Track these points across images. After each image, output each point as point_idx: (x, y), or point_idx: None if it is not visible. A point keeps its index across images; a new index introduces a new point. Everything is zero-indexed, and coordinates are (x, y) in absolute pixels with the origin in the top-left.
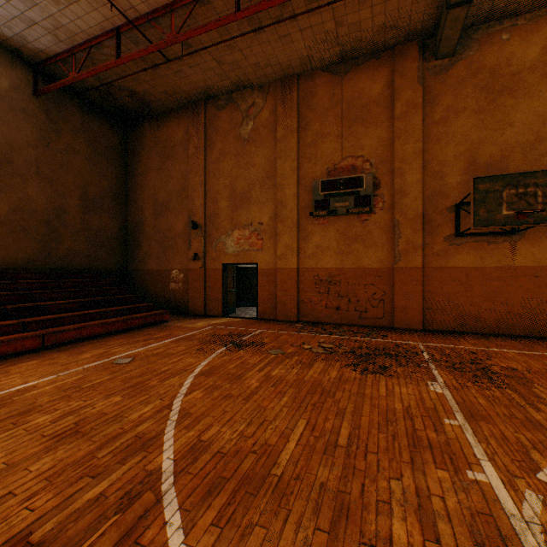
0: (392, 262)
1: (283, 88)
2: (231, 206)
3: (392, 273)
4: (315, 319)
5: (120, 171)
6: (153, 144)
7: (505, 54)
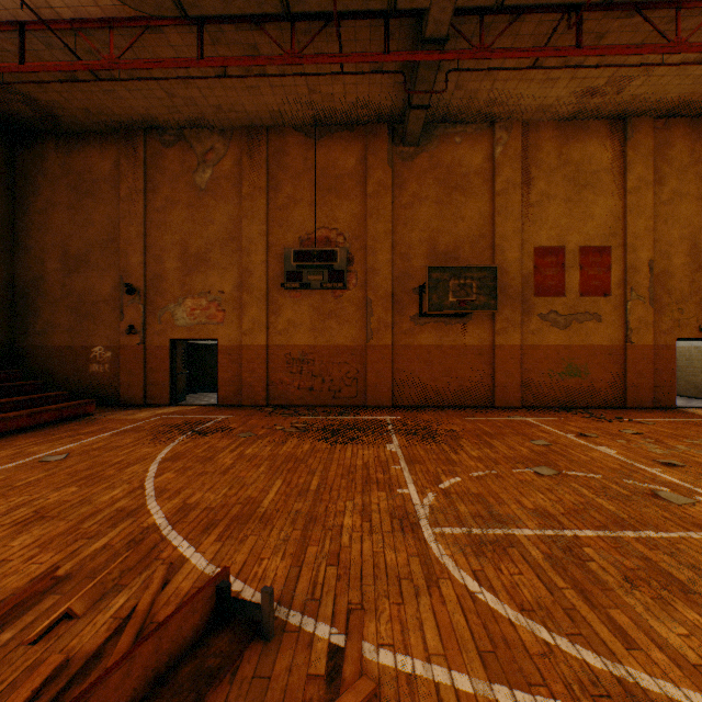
0: (365, 340)
1: (250, 138)
2: (182, 268)
3: (365, 351)
4: (287, 401)
5: (4, 203)
6: (61, 173)
7: (458, 155)
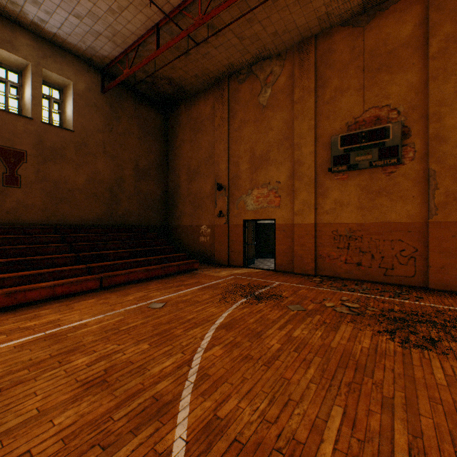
0: (426, 216)
1: (300, 51)
2: (250, 168)
3: (426, 228)
4: (334, 273)
5: (162, 146)
6: (186, 122)
7: None
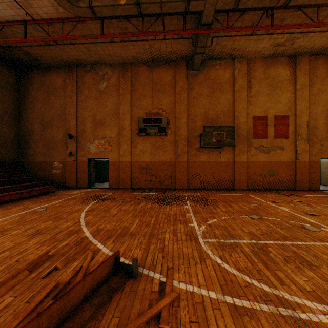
0: (175, 159)
1: (123, 68)
2: (93, 127)
3: (175, 163)
4: (140, 186)
5: (15, 98)
6: (40, 85)
7: (217, 74)
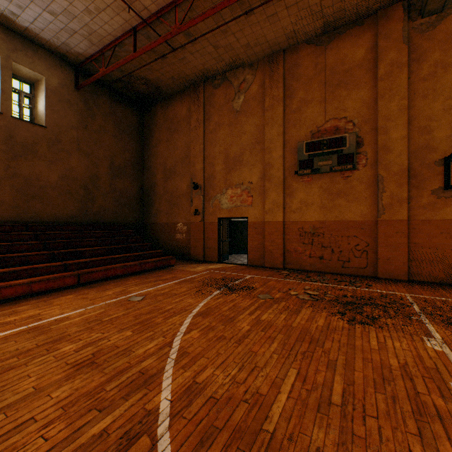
0: (375, 215)
1: (270, 63)
2: (225, 169)
3: (375, 225)
4: (300, 267)
5: (138, 144)
6: (163, 122)
7: None
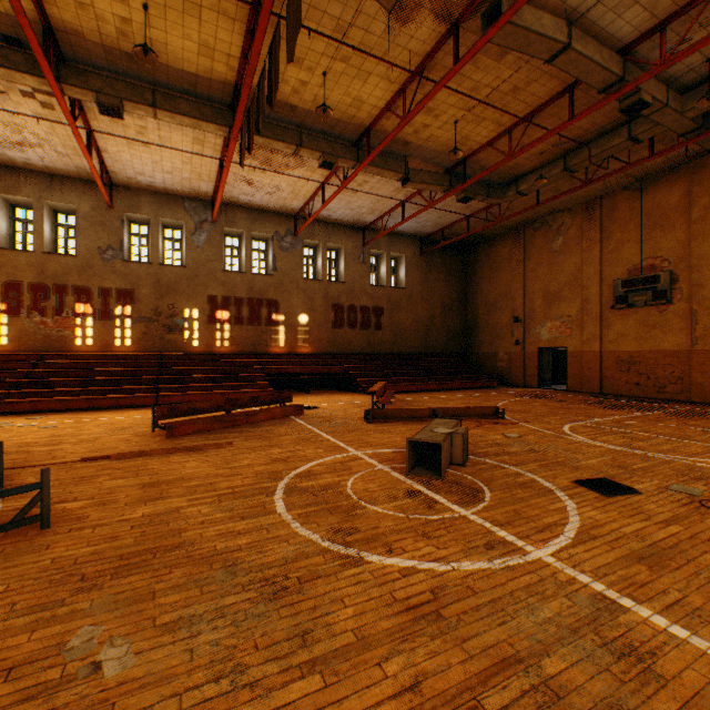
0: (690, 346)
1: (587, 209)
2: (544, 303)
3: (690, 354)
4: (616, 392)
5: (462, 283)
6: (484, 261)
7: None
